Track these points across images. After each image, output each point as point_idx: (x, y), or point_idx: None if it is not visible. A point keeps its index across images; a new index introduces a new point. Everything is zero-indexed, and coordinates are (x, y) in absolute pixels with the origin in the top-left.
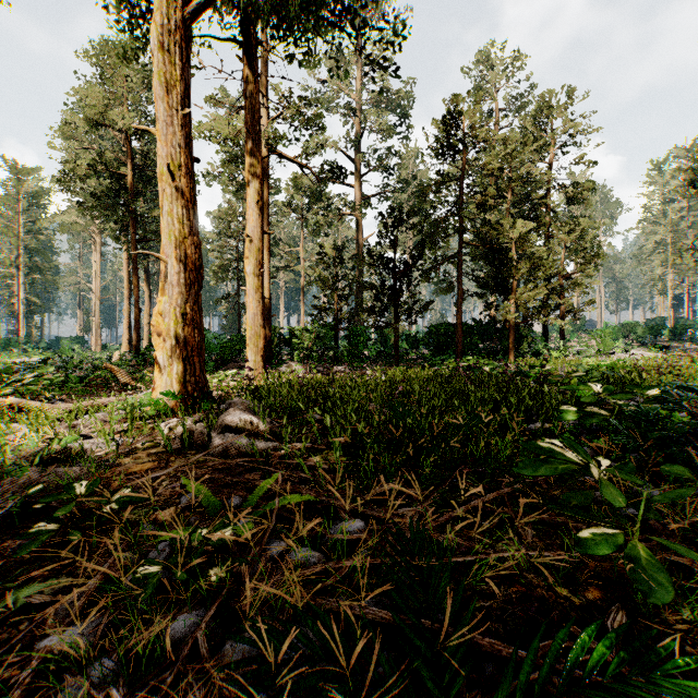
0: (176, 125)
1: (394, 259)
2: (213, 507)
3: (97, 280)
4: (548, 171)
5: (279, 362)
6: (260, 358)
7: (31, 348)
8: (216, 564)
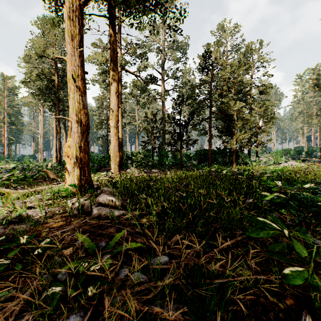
0: (76, 56)
1: (180, 119)
2: (91, 248)
3: (41, 129)
4: (250, 79)
5: (126, 167)
6: (117, 166)
7: (10, 160)
8: (92, 282)
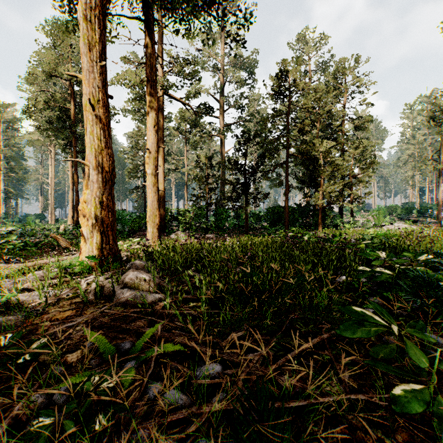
0: (95, 73)
1: (245, 164)
2: (108, 352)
3: (52, 177)
4: (343, 109)
5: (170, 231)
6: (156, 230)
7: (8, 221)
8: (104, 405)
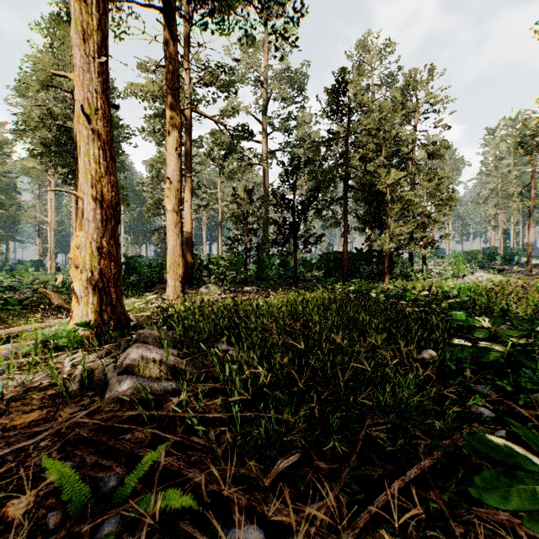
0: (92, 72)
1: (293, 199)
2: (77, 499)
3: (52, 215)
4: (414, 132)
5: (199, 283)
6: (178, 283)
7: None
8: None
